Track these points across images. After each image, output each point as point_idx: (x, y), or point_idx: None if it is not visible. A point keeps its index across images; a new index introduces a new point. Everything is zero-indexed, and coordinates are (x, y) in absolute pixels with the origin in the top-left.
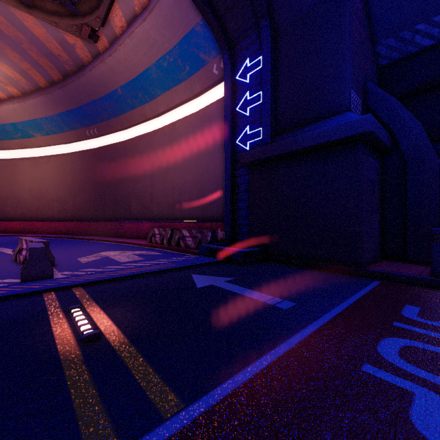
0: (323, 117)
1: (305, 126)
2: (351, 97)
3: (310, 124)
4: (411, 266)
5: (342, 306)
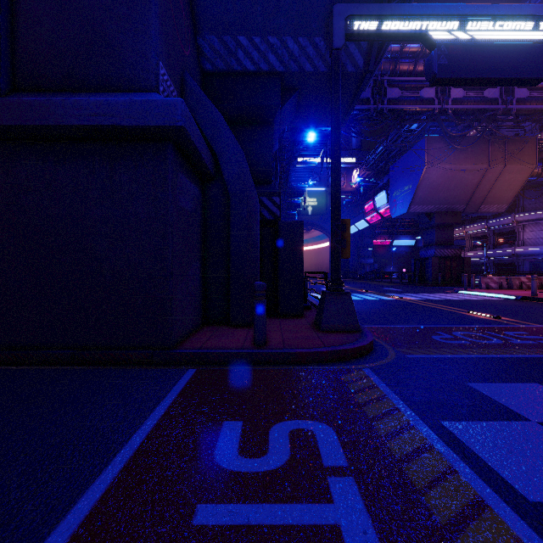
0: (114, 88)
1: (80, 92)
2: (160, 74)
3: (89, 92)
4: (234, 332)
5: (90, 497)
